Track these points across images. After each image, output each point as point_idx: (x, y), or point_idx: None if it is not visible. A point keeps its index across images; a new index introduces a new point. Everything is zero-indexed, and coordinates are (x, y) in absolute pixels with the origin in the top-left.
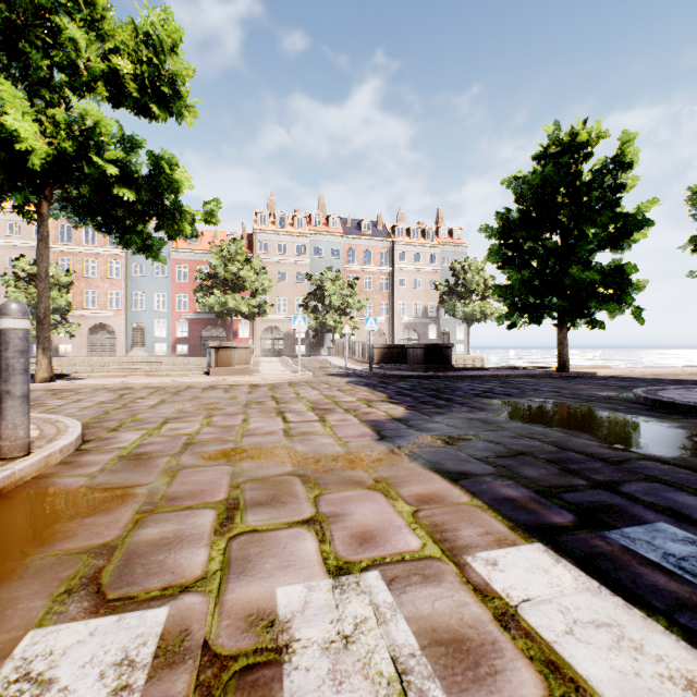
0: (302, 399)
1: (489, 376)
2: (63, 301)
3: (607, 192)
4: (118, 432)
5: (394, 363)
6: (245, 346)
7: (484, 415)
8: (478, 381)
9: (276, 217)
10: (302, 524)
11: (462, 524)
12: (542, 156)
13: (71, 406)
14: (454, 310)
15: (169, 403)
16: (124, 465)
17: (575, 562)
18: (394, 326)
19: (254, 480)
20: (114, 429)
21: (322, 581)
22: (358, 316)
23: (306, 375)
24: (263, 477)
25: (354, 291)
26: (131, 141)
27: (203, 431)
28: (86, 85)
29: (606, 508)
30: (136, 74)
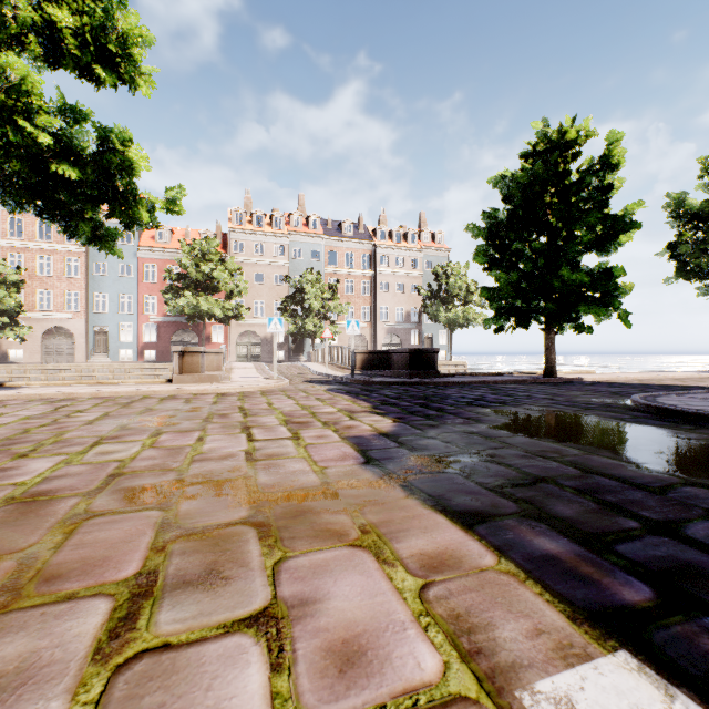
0: (274, 410)
1: (477, 382)
2: (12, 301)
3: (594, 193)
4: (25, 460)
5: (377, 369)
6: (216, 351)
7: (482, 428)
8: (467, 388)
9: (252, 215)
10: (247, 625)
11: (496, 612)
12: (530, 154)
13: None
14: (437, 316)
15: (112, 417)
16: (6, 514)
17: (698, 696)
18: (376, 331)
19: (189, 536)
20: (23, 455)
21: None
22: (340, 320)
23: (282, 382)
24: (203, 529)
25: (335, 294)
26: (75, 111)
27: (141, 456)
28: (15, 39)
29: (684, 568)
30: (78, 29)
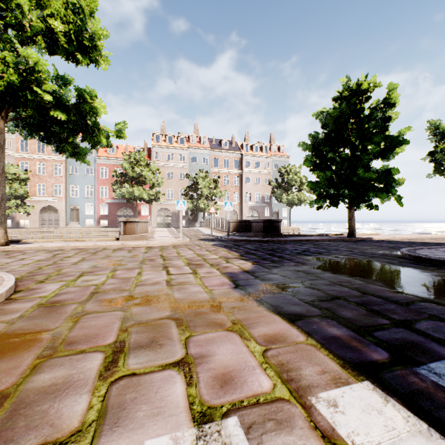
0: (181, 257)
1: (305, 240)
2: (22, 190)
3: (379, 122)
4: (43, 284)
5: (243, 232)
6: (145, 221)
7: (306, 268)
8: (298, 244)
9: (166, 137)
10: (173, 366)
11: (303, 363)
12: (339, 98)
13: (15, 263)
14: (281, 198)
15: (87, 260)
16: (40, 312)
17: (401, 401)
18: (243, 208)
19: (139, 324)
20: (42, 281)
21: (187, 430)
22: (220, 201)
23: (185, 240)
24: (146, 321)
25: (217, 185)
26: (63, 79)
27: (107, 282)
28: (30, 38)
29: (409, 344)
30: (66, 32)
